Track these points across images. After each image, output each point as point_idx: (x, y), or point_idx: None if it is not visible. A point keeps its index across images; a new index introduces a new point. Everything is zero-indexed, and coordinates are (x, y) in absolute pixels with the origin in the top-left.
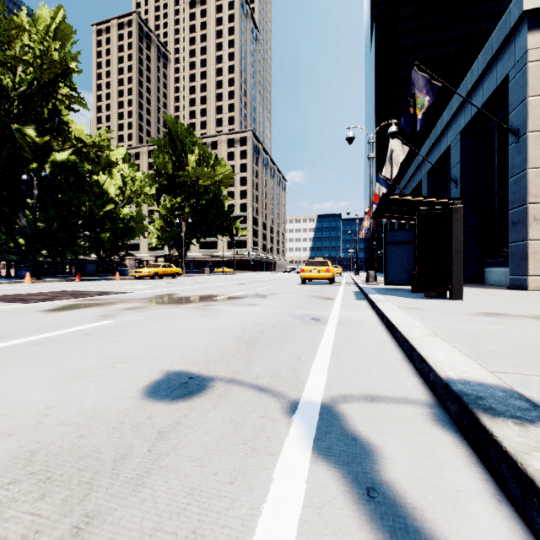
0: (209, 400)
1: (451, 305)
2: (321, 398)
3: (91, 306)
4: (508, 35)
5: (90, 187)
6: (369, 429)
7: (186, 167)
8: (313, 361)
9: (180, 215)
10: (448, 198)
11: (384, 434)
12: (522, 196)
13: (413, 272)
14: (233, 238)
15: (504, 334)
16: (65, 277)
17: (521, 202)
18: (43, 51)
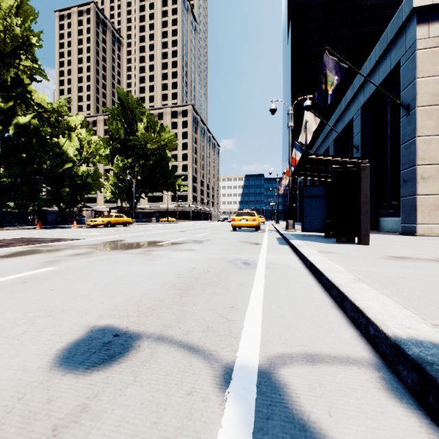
0: (130, 368)
1: (362, 250)
2: (258, 360)
3: (40, 253)
4: (400, 28)
5: (51, 148)
6: (318, 409)
7: (136, 133)
8: (246, 310)
9: (130, 173)
10: (357, 158)
11: (337, 417)
12: (412, 159)
13: (326, 221)
14: (176, 193)
15: (421, 278)
16: (28, 225)
17: (410, 164)
18: (4, 25)
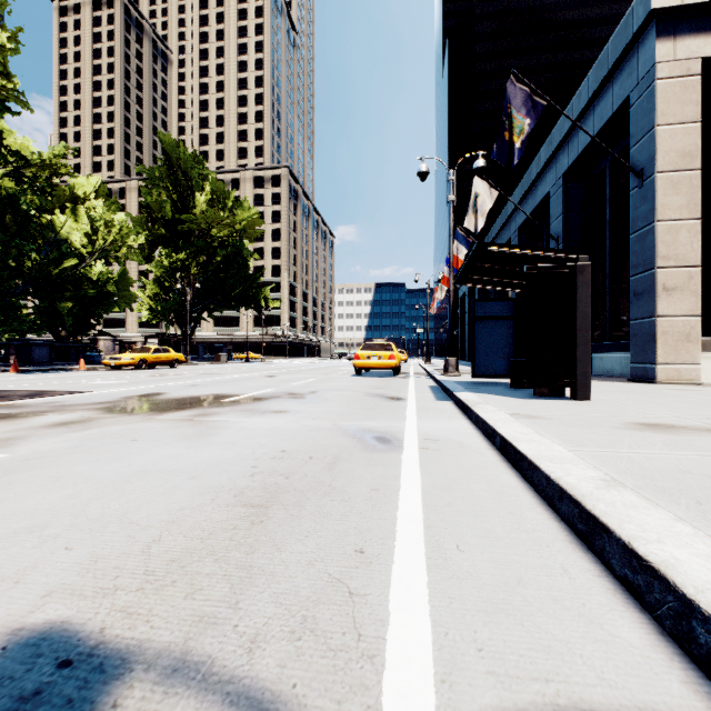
0: None
1: (583, 410)
2: None
3: None
4: (629, 44)
5: (39, 231)
6: None
7: (192, 210)
8: (391, 560)
9: (183, 278)
10: (570, 252)
11: None
12: (648, 257)
13: (514, 359)
14: (261, 311)
15: None
16: None
17: (646, 266)
18: None
